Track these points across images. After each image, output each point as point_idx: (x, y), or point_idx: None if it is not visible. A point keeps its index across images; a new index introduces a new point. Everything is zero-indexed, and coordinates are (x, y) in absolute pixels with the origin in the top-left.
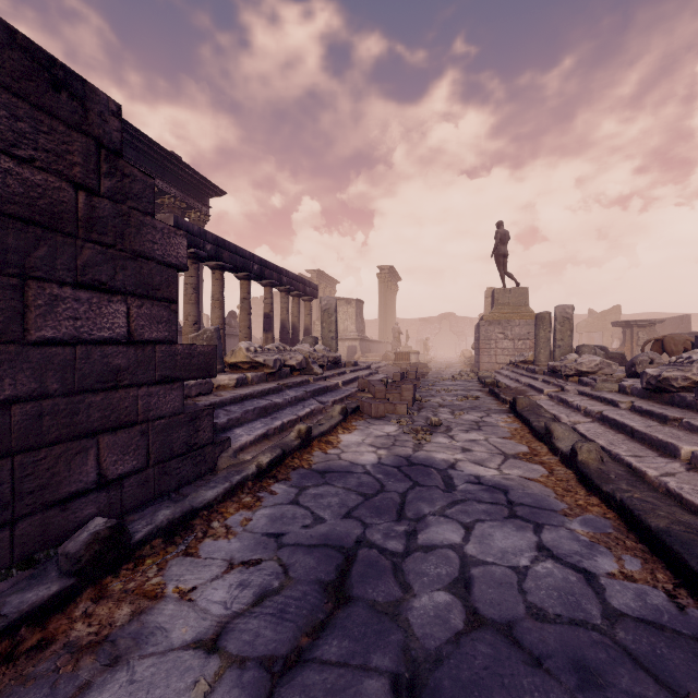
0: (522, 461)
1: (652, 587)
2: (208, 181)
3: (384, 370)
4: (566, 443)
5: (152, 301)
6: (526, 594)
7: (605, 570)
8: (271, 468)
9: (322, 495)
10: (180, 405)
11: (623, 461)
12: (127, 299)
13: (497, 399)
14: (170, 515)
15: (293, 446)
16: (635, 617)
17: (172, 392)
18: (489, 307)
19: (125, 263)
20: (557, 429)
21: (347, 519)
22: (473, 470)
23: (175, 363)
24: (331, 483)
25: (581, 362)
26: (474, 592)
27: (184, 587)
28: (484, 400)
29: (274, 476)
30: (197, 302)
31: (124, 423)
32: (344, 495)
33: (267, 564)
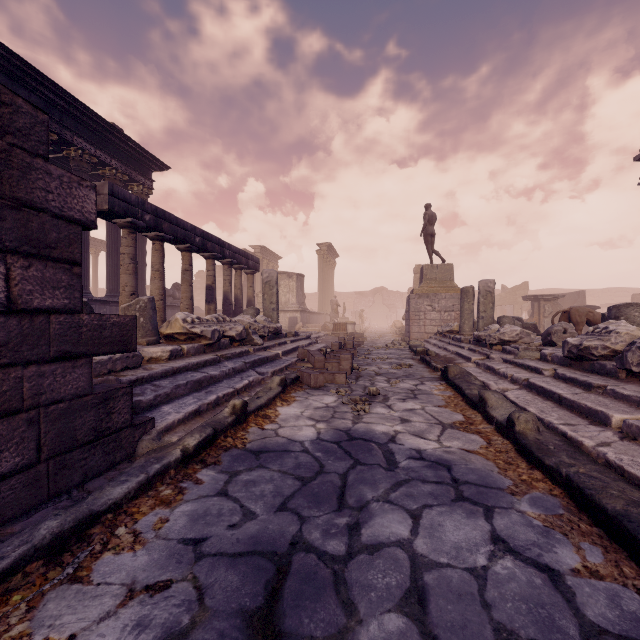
0: (460, 431)
1: (622, 585)
2: (151, 155)
3: (323, 339)
4: (500, 411)
5: (44, 262)
6: (490, 609)
7: (568, 566)
8: (199, 451)
9: (254, 482)
10: (86, 385)
11: (557, 430)
12: (5, 257)
13: (429, 367)
14: (57, 527)
15: (227, 424)
16: (617, 635)
17: (75, 370)
18: (417, 282)
19: (3, 212)
20: (491, 397)
21: (281, 513)
22: (414, 443)
23: (78, 336)
24: (265, 466)
25: (504, 332)
26: (431, 611)
27: (58, 636)
28: (417, 368)
29: (202, 459)
30: (135, 272)
31: (2, 412)
32: (279, 481)
33: (179, 587)
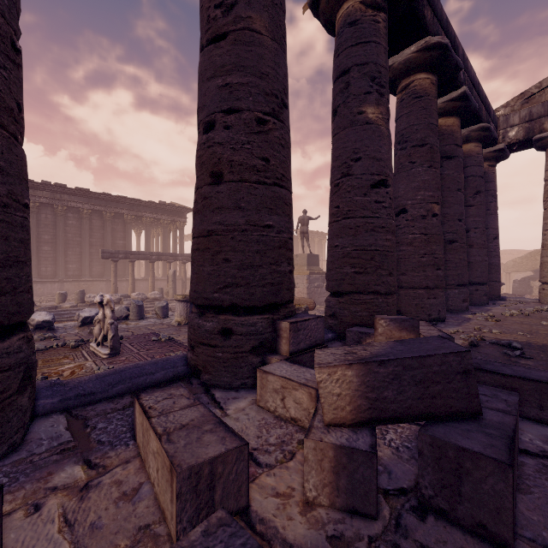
0: None
1: None
2: (181, 207)
3: None
4: None
5: None
6: None
7: None
8: None
9: None
10: None
11: None
12: None
13: None
14: None
15: None
16: None
17: None
18: None
19: None
20: None
21: None
22: None
23: None
24: None
25: None
26: None
27: None
28: None
29: None
30: (115, 276)
31: None
32: None
33: None
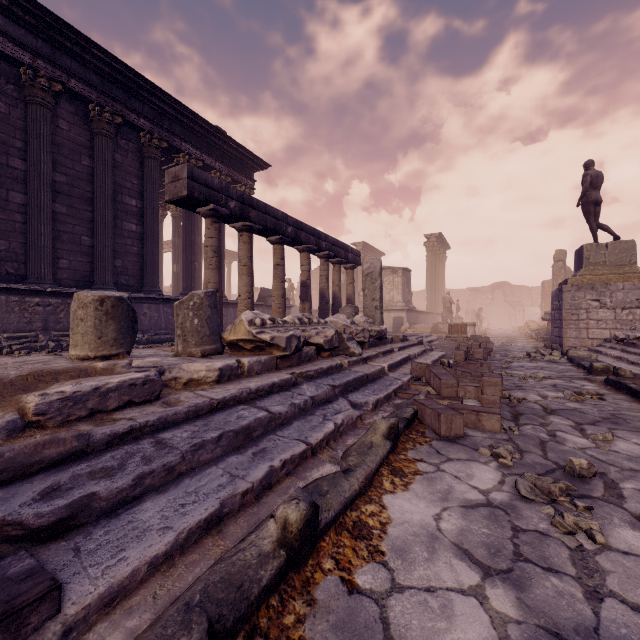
0: None
1: None
2: (252, 154)
3: (437, 344)
4: None
5: None
6: None
7: None
8: None
9: None
10: None
11: None
12: None
13: (639, 401)
14: None
15: (256, 591)
16: None
17: None
18: (559, 272)
19: None
20: None
21: None
22: None
23: None
24: None
25: None
26: None
27: None
28: (616, 402)
29: None
30: (218, 267)
31: None
32: None
33: None
